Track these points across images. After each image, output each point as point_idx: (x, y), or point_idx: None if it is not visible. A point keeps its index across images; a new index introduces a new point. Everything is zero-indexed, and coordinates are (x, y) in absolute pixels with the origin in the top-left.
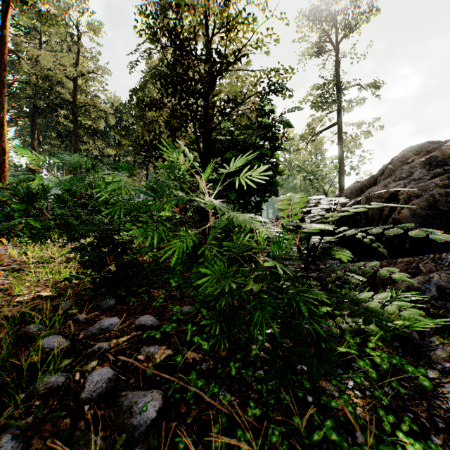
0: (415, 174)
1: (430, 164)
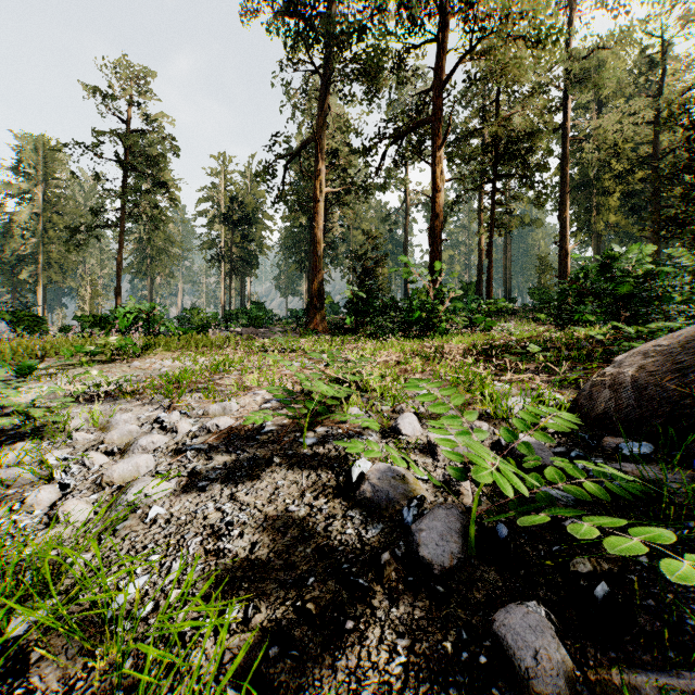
0: None
1: None
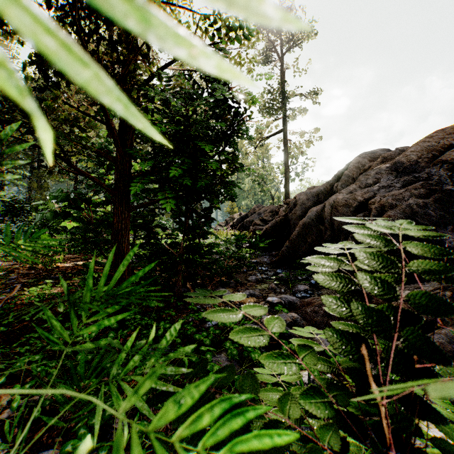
0: (381, 180)
1: (397, 171)
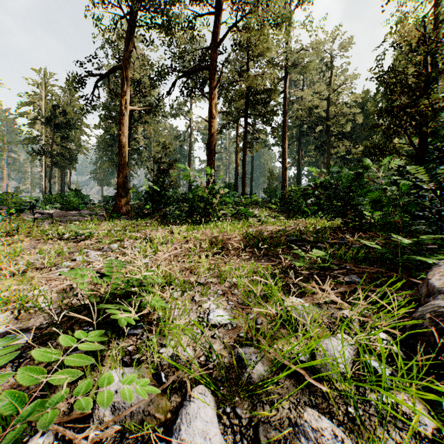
0: None
1: None
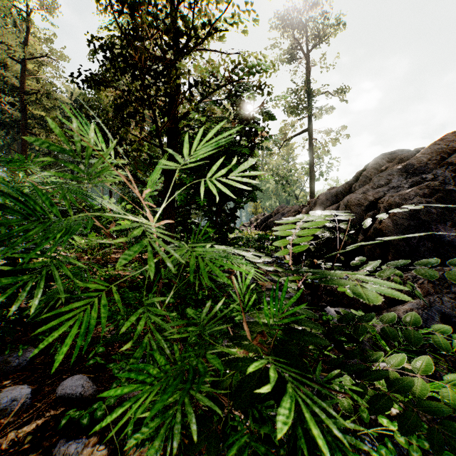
0: (392, 181)
1: (408, 172)
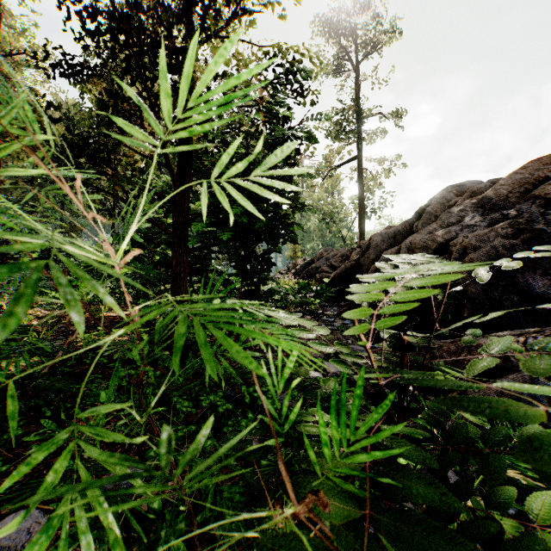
0: (465, 219)
1: (484, 208)
